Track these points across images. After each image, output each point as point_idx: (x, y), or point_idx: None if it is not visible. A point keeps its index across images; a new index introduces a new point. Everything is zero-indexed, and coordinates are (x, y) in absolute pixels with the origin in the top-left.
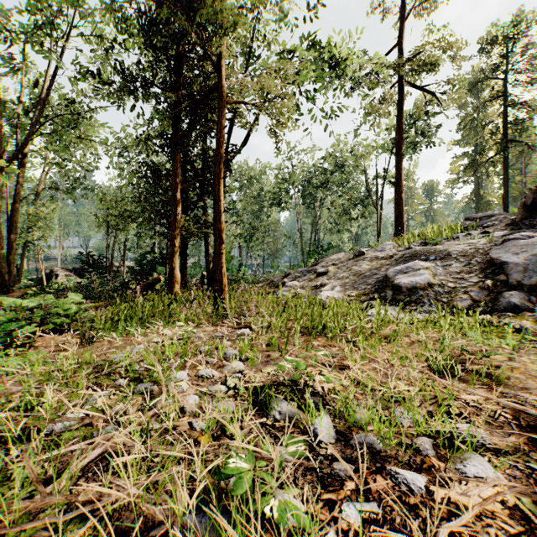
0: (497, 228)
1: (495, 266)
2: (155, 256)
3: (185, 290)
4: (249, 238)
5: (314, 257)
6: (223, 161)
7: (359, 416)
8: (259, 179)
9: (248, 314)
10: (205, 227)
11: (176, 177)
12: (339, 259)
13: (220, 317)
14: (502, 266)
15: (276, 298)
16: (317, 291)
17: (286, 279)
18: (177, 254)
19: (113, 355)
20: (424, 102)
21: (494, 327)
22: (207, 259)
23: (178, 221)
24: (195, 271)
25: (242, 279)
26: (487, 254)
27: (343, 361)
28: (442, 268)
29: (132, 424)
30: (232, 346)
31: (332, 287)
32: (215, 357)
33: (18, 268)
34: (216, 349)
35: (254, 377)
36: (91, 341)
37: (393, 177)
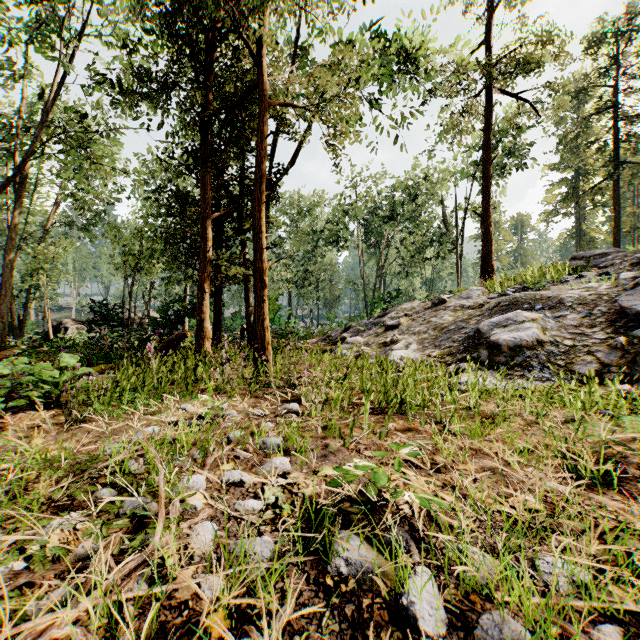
0: (620, 269)
1: (627, 317)
2: (183, 305)
3: (218, 349)
4: (300, 284)
5: (380, 306)
6: (267, 185)
7: (480, 570)
8: (313, 212)
9: (298, 383)
10: (246, 269)
11: (206, 203)
12: (413, 309)
13: (261, 385)
14: (637, 317)
15: (334, 358)
16: (387, 349)
17: (346, 334)
18: (207, 302)
19: (101, 447)
20: (515, 116)
21: (636, 402)
22: (248, 309)
23: (208, 259)
24: (235, 323)
25: (291, 334)
26: (613, 302)
27: (435, 456)
28: (554, 321)
29: (91, 594)
30: (274, 431)
31: (406, 344)
32: (249, 448)
33: (21, 320)
34: (252, 434)
35: (305, 484)
36: (79, 423)
37: (476, 208)
